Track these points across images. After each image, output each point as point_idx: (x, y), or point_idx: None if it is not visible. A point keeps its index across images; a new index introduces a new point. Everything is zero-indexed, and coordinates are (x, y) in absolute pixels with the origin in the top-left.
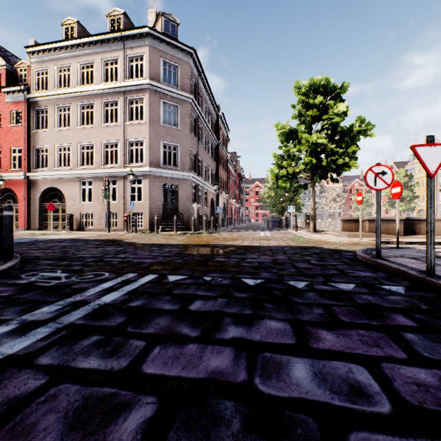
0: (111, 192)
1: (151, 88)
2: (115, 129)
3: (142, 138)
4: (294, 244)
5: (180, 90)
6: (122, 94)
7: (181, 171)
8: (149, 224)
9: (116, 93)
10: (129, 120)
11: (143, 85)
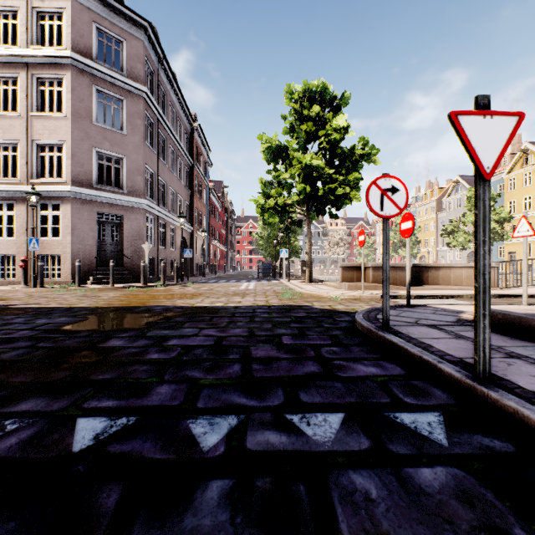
0: (4, 222)
1: (75, 65)
2: (12, 121)
3: (59, 139)
4: (276, 302)
5: (127, 77)
6: (25, 67)
7: (128, 195)
8: (71, 274)
9: (13, 64)
10: (38, 110)
11: (61, 57)
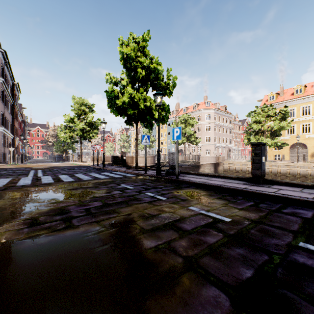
0: None
1: None
2: None
3: None
4: (73, 165)
5: None
6: None
7: None
8: None
9: None
10: None
11: None
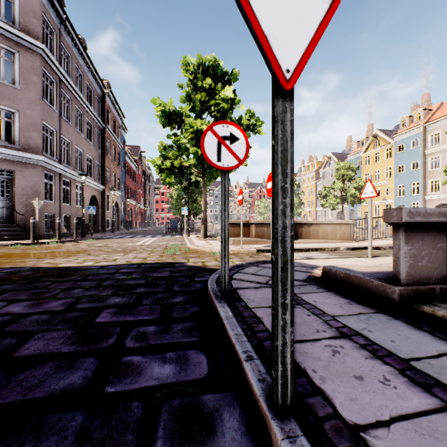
0: None
1: None
2: None
3: None
4: (154, 259)
5: (20, 30)
6: None
7: (22, 150)
8: None
9: None
10: None
11: None
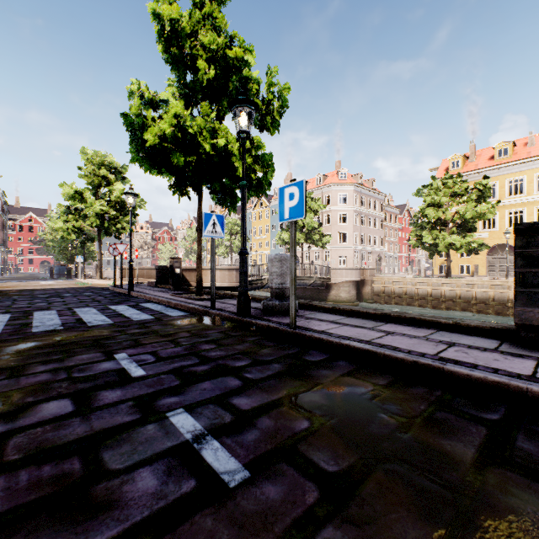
0: None
1: None
2: None
3: None
4: (76, 286)
5: None
6: None
7: None
8: None
9: None
10: None
11: None
